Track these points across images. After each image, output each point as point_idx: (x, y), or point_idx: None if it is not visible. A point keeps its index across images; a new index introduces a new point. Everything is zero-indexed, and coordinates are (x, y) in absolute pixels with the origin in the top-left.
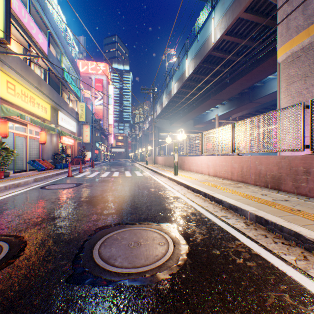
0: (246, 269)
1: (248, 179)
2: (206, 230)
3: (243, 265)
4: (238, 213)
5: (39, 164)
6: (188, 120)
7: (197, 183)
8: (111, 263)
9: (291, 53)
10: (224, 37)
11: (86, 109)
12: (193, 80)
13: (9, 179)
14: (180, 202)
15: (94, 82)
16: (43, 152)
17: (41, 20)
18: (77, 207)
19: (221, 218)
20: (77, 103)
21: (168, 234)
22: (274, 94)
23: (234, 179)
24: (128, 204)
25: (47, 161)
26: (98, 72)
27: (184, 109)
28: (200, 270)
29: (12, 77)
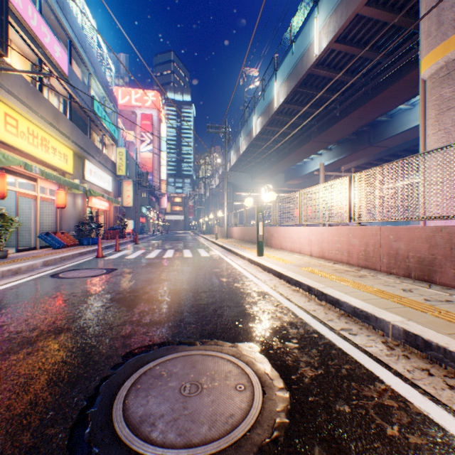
0: (411, 454)
1: (377, 263)
2: (319, 359)
3: (401, 442)
4: (370, 324)
5: (56, 239)
6: (277, 173)
7: (295, 270)
8: (144, 433)
9: (446, 63)
10: (334, 46)
11: (128, 157)
12: (285, 113)
13: (4, 262)
14: (269, 302)
15: (140, 119)
16: (62, 221)
17: (59, 25)
18: (102, 310)
19: (340, 332)
20: (114, 148)
21: (252, 366)
22: (407, 133)
23: (352, 263)
24: (185, 305)
25: (68, 234)
26: (145, 104)
27: (271, 156)
28: (318, 454)
29: (13, 107)
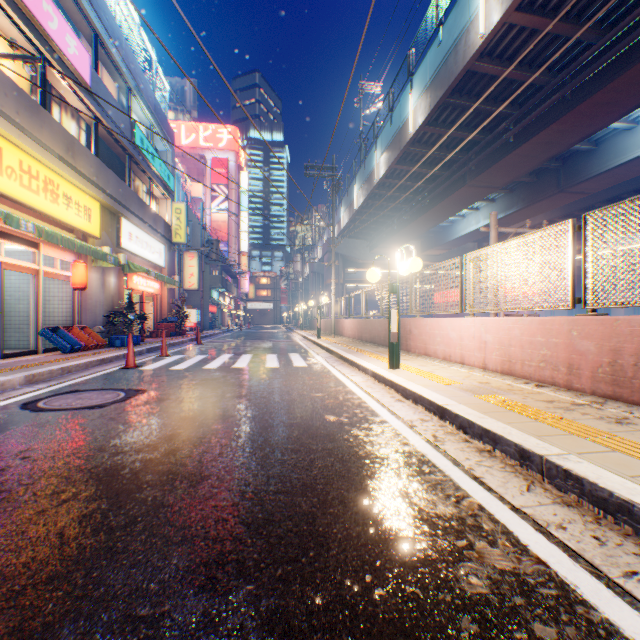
0: None
1: None
2: None
3: None
4: None
5: (69, 337)
6: (410, 239)
7: (470, 401)
8: None
9: None
10: (514, 17)
11: (192, 219)
12: (425, 142)
13: None
14: (435, 488)
15: (211, 166)
16: (83, 310)
17: (77, 8)
18: (47, 509)
19: None
20: (168, 203)
21: None
22: (624, 169)
23: (580, 388)
24: (243, 495)
25: (91, 330)
26: (218, 145)
27: (401, 213)
28: None
29: None
